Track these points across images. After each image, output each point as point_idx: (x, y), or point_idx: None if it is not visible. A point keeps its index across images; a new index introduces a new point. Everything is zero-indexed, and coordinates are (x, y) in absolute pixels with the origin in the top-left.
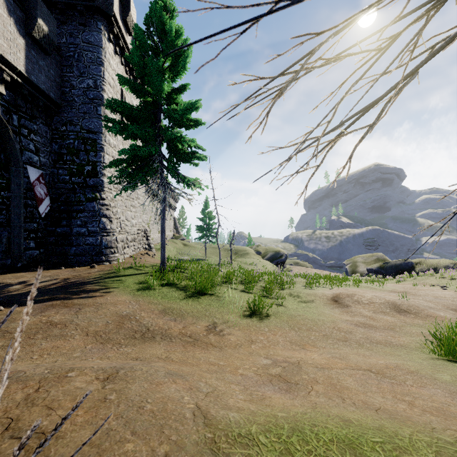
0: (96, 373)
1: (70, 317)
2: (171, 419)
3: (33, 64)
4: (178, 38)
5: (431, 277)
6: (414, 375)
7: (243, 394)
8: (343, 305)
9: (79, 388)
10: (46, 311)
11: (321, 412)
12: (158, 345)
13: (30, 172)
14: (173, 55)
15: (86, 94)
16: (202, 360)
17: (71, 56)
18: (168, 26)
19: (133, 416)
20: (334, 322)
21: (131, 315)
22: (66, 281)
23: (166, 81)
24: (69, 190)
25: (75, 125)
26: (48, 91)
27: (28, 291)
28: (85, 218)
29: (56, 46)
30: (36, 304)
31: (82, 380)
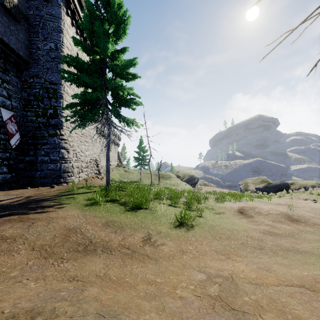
0: None
1: (21, 231)
2: None
3: (5, 28)
4: (120, 10)
5: (303, 193)
6: None
7: None
8: (248, 216)
9: None
10: (1, 226)
11: None
12: (99, 259)
13: (3, 113)
14: (115, 22)
15: (48, 54)
16: (139, 277)
17: (37, 24)
18: None
19: None
20: (246, 231)
21: (77, 229)
22: (28, 198)
23: (110, 41)
24: (36, 128)
25: (40, 78)
26: (18, 50)
27: None
28: (47, 149)
29: (25, 16)
30: None
31: None
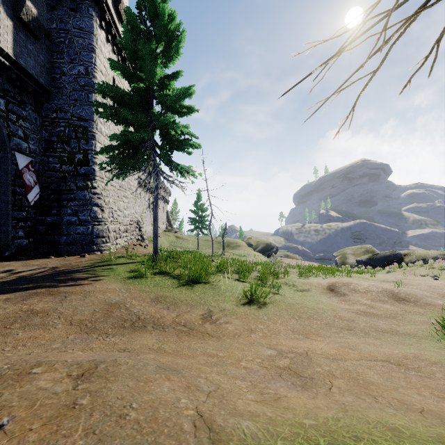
0: (68, 369)
1: (54, 305)
2: (164, 434)
3: (21, 47)
4: (171, 23)
5: (421, 267)
6: (439, 366)
7: (252, 392)
8: (340, 294)
9: (42, 389)
10: (28, 299)
11: (356, 417)
12: (150, 335)
13: (18, 159)
14: (165, 39)
15: (77, 81)
16: (199, 351)
17: (62, 41)
18: (160, 9)
19: (109, 431)
20: (334, 310)
21: (120, 304)
22: (54, 270)
23: (158, 65)
24: (60, 178)
25: (65, 112)
26: (38, 77)
27: (13, 279)
28: (76, 207)
29: (46, 31)
30: (19, 292)
31: (49, 377)
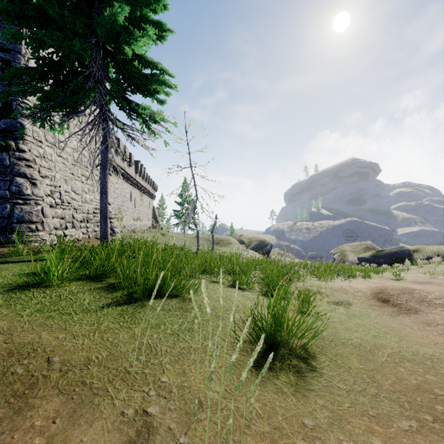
0: None
1: None
2: None
3: None
4: None
5: (441, 265)
6: None
7: None
8: (407, 309)
9: None
10: None
11: None
12: None
13: None
14: None
15: None
16: None
17: None
18: None
19: None
20: None
21: None
22: None
23: None
24: None
25: None
26: None
27: None
28: None
29: None
30: None
31: None
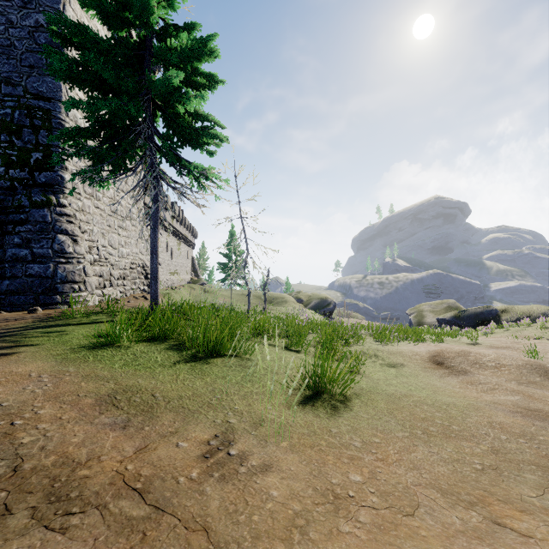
0: None
1: None
2: None
3: None
4: None
5: (529, 327)
6: None
7: None
8: (457, 371)
9: None
10: None
11: None
12: None
13: None
14: None
15: (33, 37)
16: None
17: None
18: None
19: None
20: (478, 409)
21: (3, 417)
22: None
23: None
24: (5, 189)
25: (14, 85)
26: None
27: None
28: (28, 234)
29: None
30: None
31: None
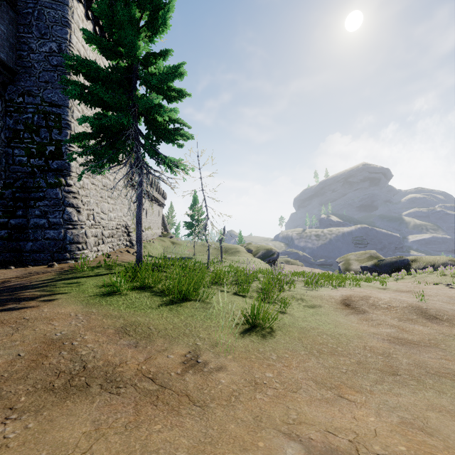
0: None
1: None
2: None
3: None
4: None
5: (431, 275)
6: None
7: None
8: (359, 311)
9: None
10: None
11: None
12: (88, 408)
13: None
14: (150, 7)
15: (48, 60)
16: None
17: (30, 13)
18: None
19: None
20: (360, 337)
21: (66, 340)
22: (1, 285)
23: (140, 35)
24: (27, 174)
25: (34, 96)
26: None
27: None
28: (45, 208)
29: None
30: None
31: None
